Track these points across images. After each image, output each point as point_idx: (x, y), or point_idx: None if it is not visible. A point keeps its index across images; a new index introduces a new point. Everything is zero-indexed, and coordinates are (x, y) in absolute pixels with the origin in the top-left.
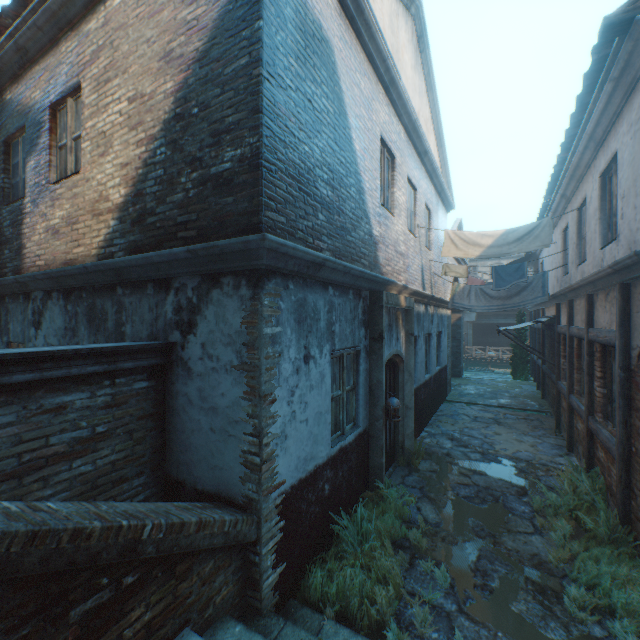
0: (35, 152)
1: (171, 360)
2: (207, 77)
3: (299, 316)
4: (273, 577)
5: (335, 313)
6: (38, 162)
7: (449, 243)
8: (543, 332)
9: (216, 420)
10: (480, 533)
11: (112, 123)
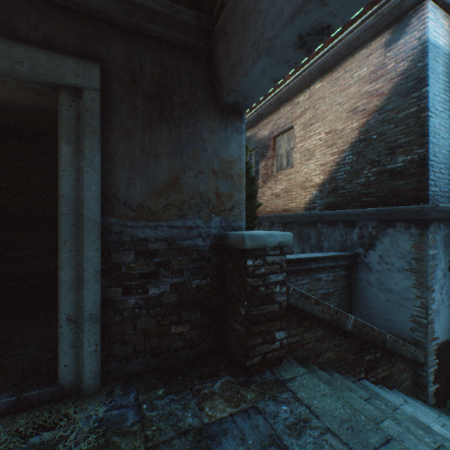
0: (264, 159)
1: (355, 262)
2: (383, 119)
3: (445, 243)
4: (432, 388)
5: None
6: (266, 163)
7: None
8: None
9: (390, 296)
10: None
11: (314, 144)
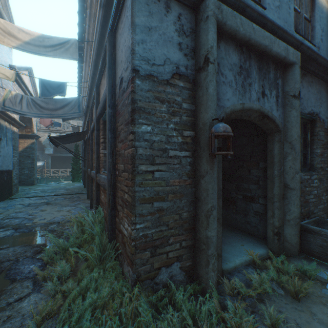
0: None
1: None
2: None
3: None
4: None
5: None
6: None
7: None
8: (85, 148)
9: None
10: None
11: None
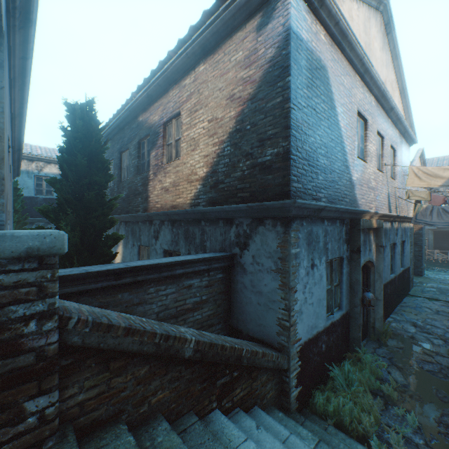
0: (155, 148)
1: (233, 263)
2: (255, 109)
3: (308, 241)
4: (295, 392)
5: (328, 236)
6: (156, 153)
7: (413, 176)
8: None
9: (261, 299)
10: (443, 398)
11: (198, 133)
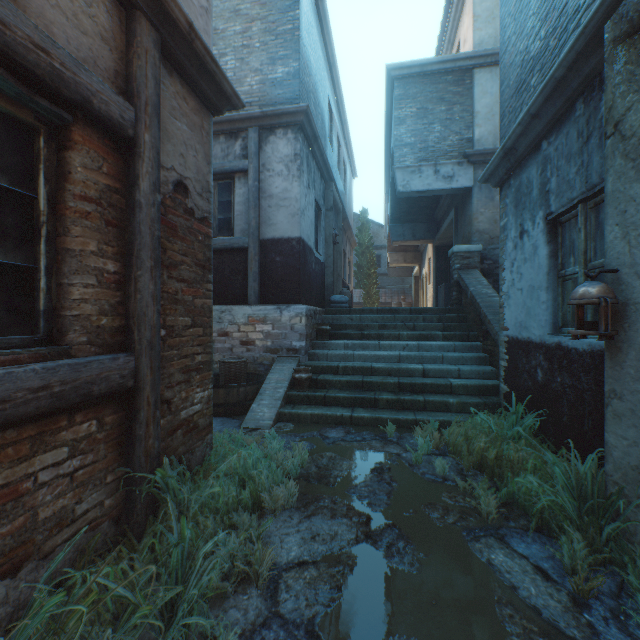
0: None
1: None
2: None
3: (516, 201)
4: (503, 387)
5: (550, 166)
6: None
7: None
8: None
9: None
10: (391, 533)
11: None
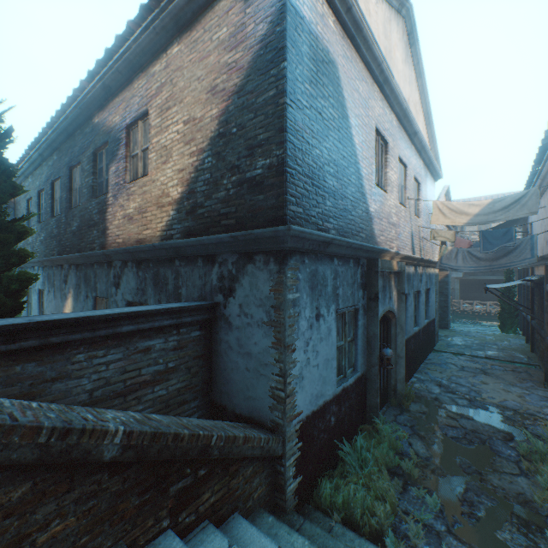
0: (115, 160)
1: (216, 315)
2: (243, 105)
3: (312, 284)
4: (293, 485)
5: (339, 279)
6: (117, 168)
7: (437, 212)
8: (532, 290)
9: (250, 362)
10: (467, 470)
11: (171, 139)
